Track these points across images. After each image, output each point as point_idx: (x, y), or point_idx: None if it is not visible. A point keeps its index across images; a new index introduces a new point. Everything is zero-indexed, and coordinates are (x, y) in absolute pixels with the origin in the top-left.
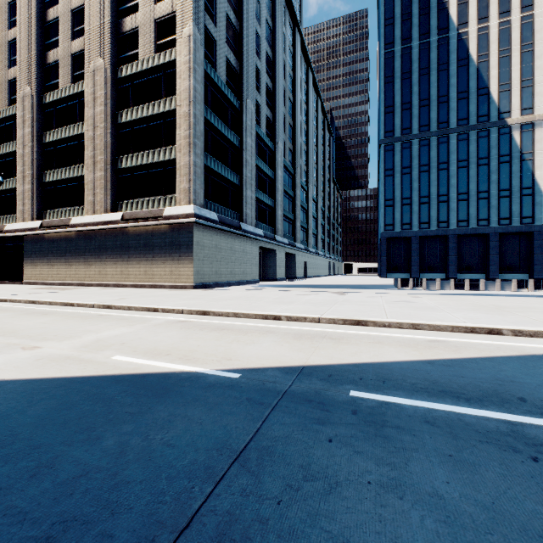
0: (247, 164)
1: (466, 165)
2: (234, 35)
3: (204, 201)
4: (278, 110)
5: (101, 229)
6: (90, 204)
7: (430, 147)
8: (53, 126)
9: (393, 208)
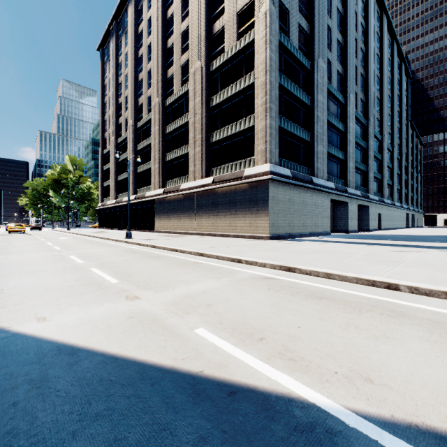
0: (318, 120)
1: None
2: (305, 1)
3: (278, 159)
4: (350, 63)
5: (199, 191)
6: (192, 173)
7: None
8: (170, 121)
9: None
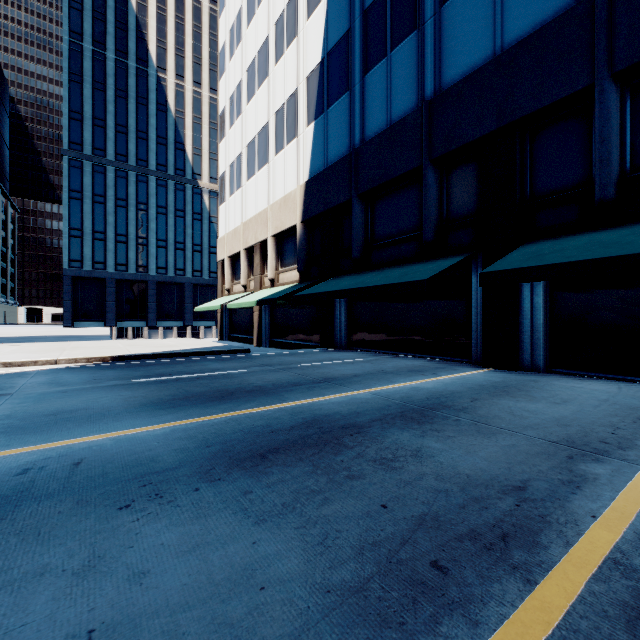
0: None
1: (165, 212)
2: None
3: None
4: None
5: None
6: None
7: (129, 181)
8: None
9: (82, 240)
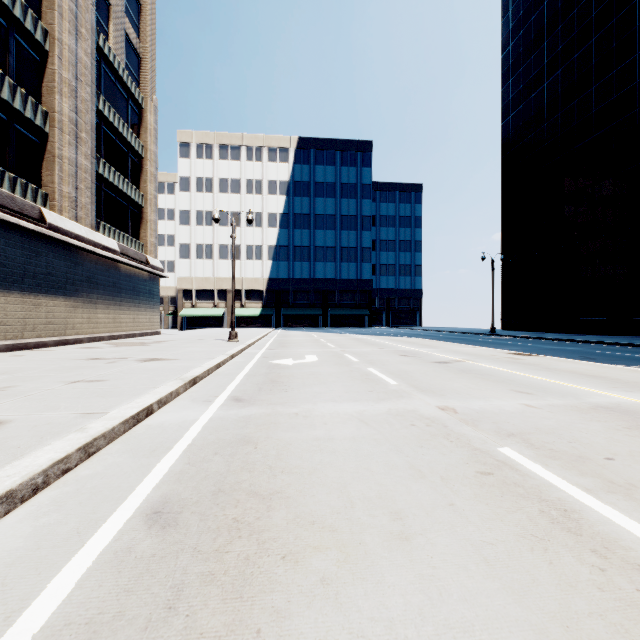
0: None
1: None
2: None
3: None
4: None
5: (96, 254)
6: (70, 199)
7: None
8: None
9: None
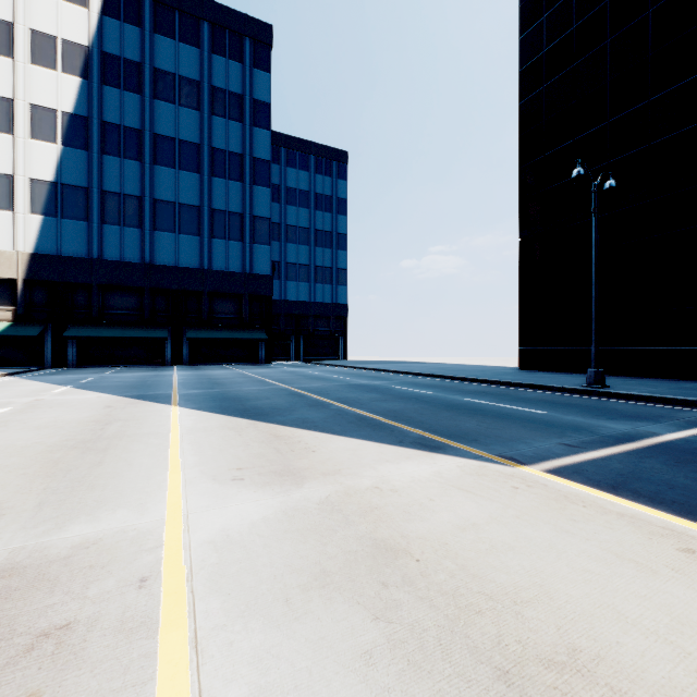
0: None
1: None
2: None
3: None
4: None
5: None
6: None
7: None
8: None
9: None
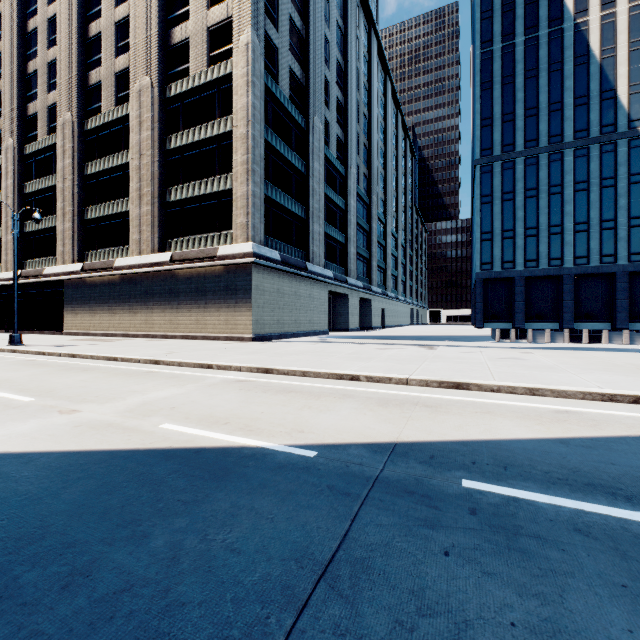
0: (314, 193)
1: (585, 187)
2: (299, 41)
3: (265, 238)
4: (351, 128)
5: (147, 272)
6: (135, 243)
7: (539, 166)
8: (95, 156)
9: (491, 242)
